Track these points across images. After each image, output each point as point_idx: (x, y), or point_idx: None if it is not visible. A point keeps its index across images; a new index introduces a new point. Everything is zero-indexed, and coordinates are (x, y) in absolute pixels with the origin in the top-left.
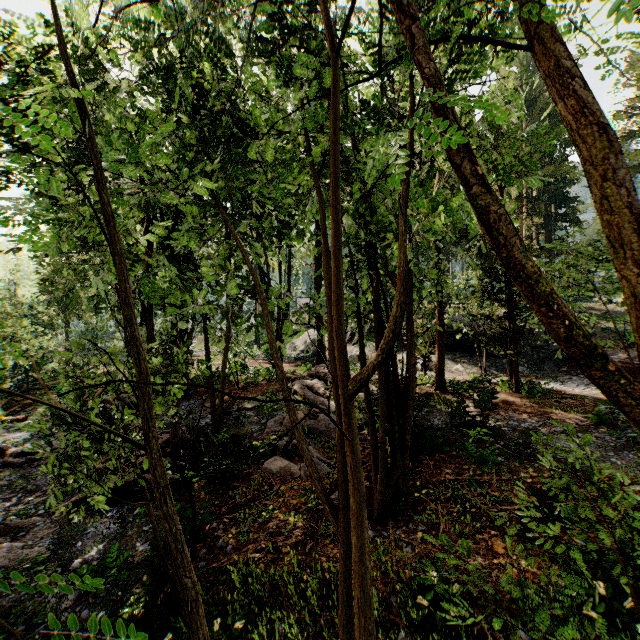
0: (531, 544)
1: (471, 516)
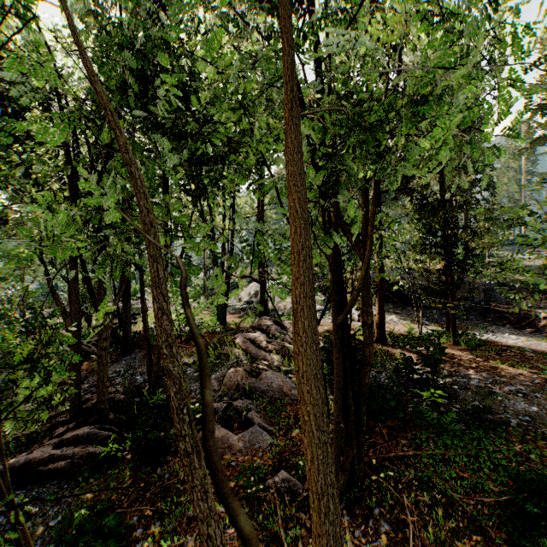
0: None
1: (443, 510)
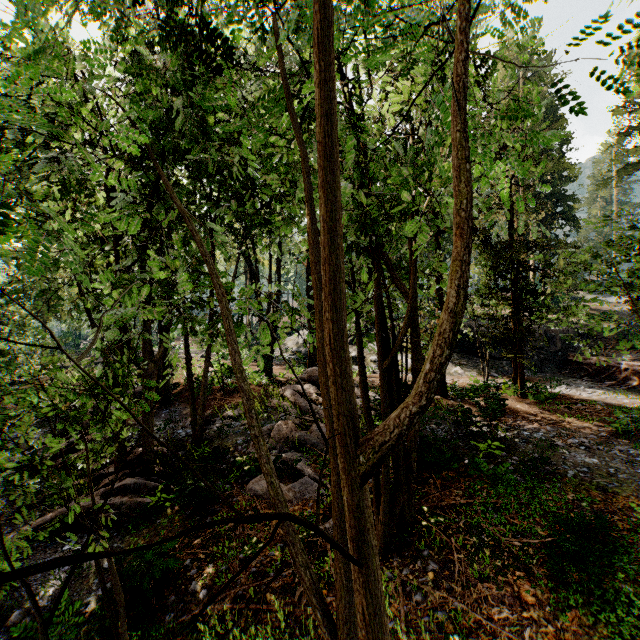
0: (566, 590)
1: (490, 551)
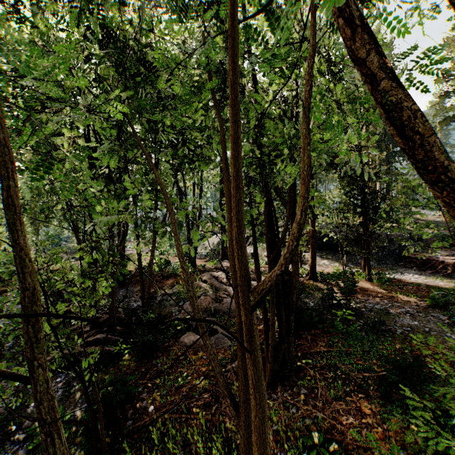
0: (391, 405)
1: (342, 381)
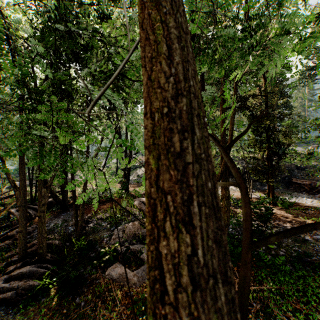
0: None
1: None
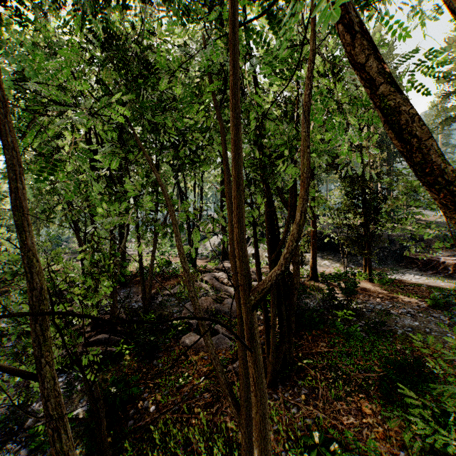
0: (392, 405)
1: (343, 382)
